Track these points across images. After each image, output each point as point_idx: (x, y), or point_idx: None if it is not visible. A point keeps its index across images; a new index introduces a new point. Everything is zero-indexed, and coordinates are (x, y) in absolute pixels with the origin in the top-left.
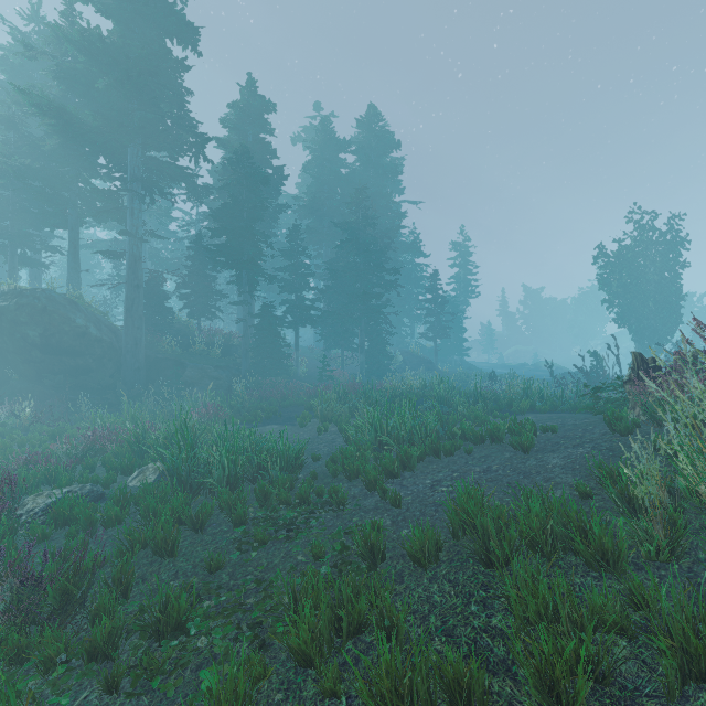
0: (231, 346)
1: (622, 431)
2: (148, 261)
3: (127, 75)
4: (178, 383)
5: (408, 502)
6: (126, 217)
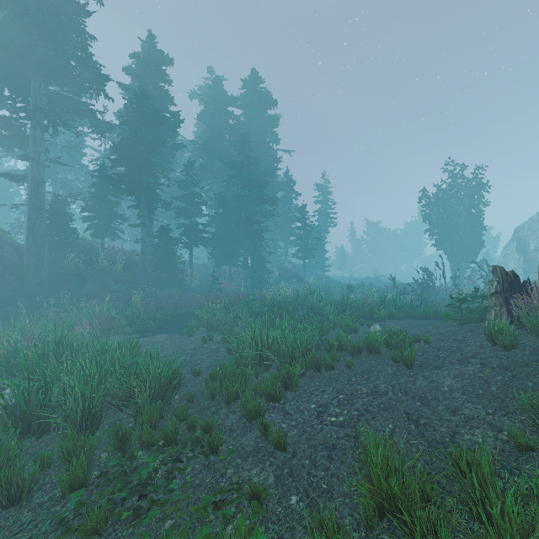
0: (132, 263)
1: (507, 346)
2: (62, 190)
3: (25, 9)
4: (78, 295)
5: (294, 440)
6: (29, 145)
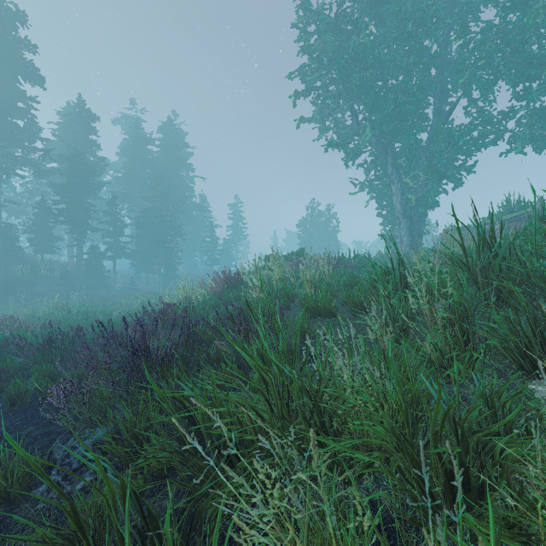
0: (67, 272)
1: None
2: None
3: None
4: (31, 294)
5: None
6: None
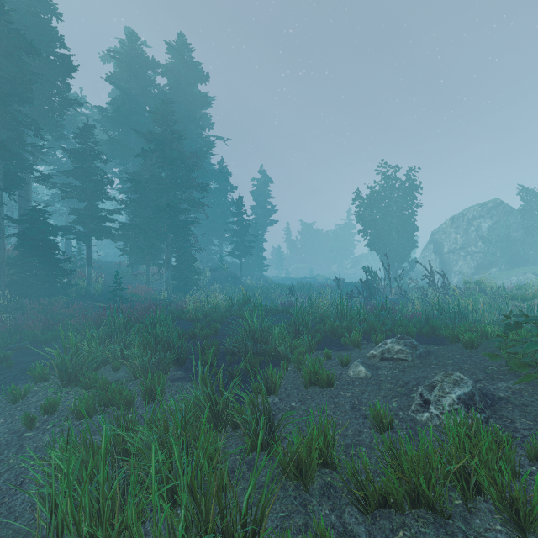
0: None
1: None
2: None
3: None
4: None
5: None
6: None
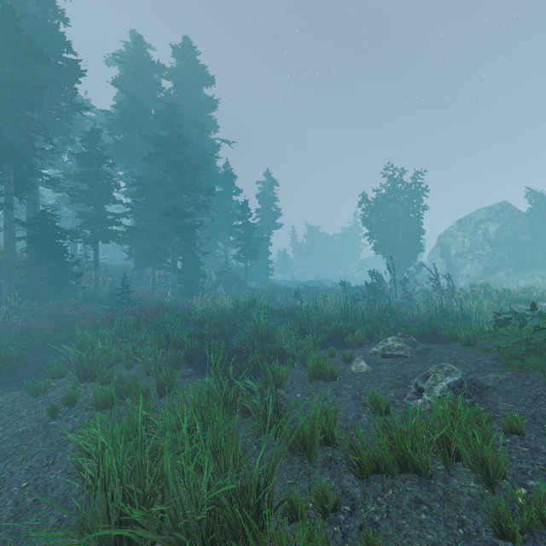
0: None
1: None
2: None
3: None
4: None
5: None
6: None
